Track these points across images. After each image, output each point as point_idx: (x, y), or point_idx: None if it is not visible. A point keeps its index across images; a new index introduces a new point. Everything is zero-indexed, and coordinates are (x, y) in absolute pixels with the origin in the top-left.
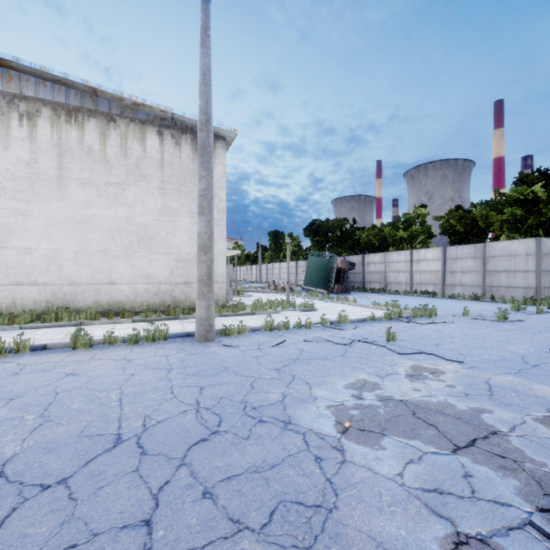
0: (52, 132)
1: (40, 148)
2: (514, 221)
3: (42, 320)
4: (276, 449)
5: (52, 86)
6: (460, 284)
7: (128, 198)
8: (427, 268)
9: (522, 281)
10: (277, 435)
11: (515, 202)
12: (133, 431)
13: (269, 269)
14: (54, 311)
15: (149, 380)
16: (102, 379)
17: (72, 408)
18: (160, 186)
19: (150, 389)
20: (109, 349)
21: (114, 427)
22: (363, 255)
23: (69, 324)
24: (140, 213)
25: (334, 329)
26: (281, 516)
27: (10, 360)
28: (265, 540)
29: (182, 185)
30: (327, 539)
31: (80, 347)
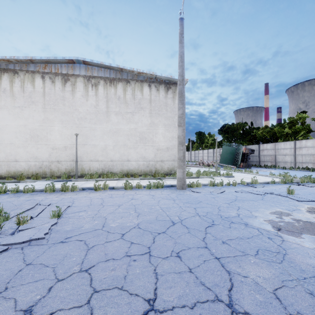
0: (104, 91)
1: (99, 99)
2: None
3: (102, 177)
4: (246, 233)
5: (104, 70)
6: None
7: (135, 119)
8: (307, 152)
9: None
10: (243, 228)
11: None
12: (177, 220)
13: (196, 154)
14: (106, 173)
15: (168, 203)
16: (147, 201)
17: (145, 210)
18: (149, 112)
19: (172, 207)
20: (140, 190)
21: (168, 218)
22: (259, 145)
23: (113, 179)
24: (140, 126)
25: (250, 187)
26: (262, 253)
27: (104, 192)
28: (259, 258)
29: (160, 111)
30: (287, 262)
31: (128, 189)
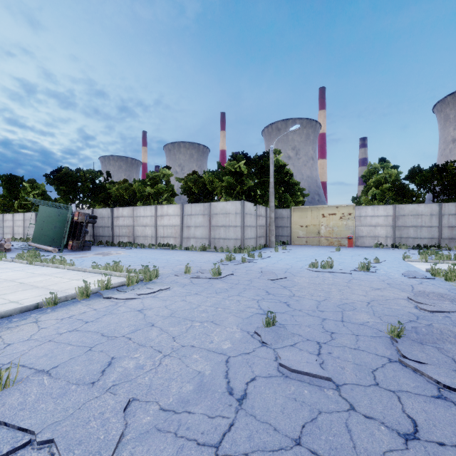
0: None
1: None
2: (229, 187)
3: None
4: None
5: None
6: (193, 237)
7: None
8: (169, 223)
9: (233, 234)
10: None
11: (229, 173)
12: None
13: None
14: None
15: None
16: None
17: None
18: None
19: None
20: None
21: None
22: (113, 209)
23: None
24: None
25: None
26: None
27: None
28: None
29: None
30: None
31: None
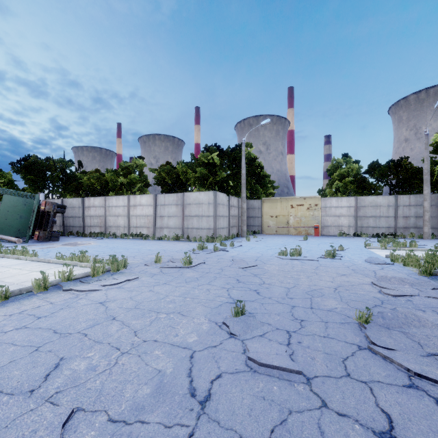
0: None
1: None
2: (202, 178)
3: None
4: None
5: None
6: (167, 227)
7: None
8: (142, 213)
9: (206, 224)
10: None
11: (203, 164)
12: None
13: None
14: None
15: None
16: None
17: None
18: None
19: None
20: None
21: None
22: (84, 198)
23: None
24: None
25: None
26: None
27: None
28: None
29: None
30: None
31: None
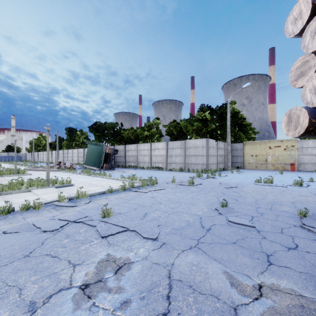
0: None
1: None
2: (198, 129)
3: None
4: None
5: None
6: (174, 163)
7: None
8: (159, 153)
9: (201, 160)
10: None
11: (198, 120)
12: None
13: (65, 153)
14: None
15: None
16: None
17: None
18: None
19: None
20: None
21: None
22: (125, 145)
23: None
24: None
25: (66, 206)
26: None
27: None
28: None
29: None
30: None
31: None
